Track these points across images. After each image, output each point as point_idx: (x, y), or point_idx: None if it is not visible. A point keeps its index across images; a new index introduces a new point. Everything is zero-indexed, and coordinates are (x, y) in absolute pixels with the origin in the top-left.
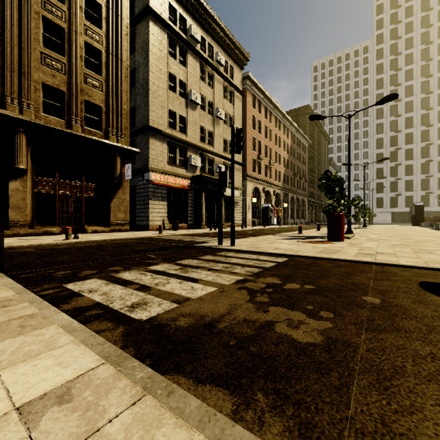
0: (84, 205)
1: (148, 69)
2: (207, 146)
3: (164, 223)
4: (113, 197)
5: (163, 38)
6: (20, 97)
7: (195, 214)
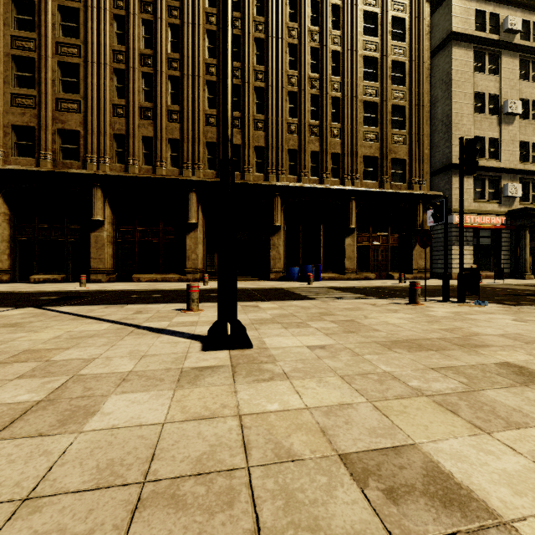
0: (389, 254)
1: (449, 101)
2: (531, 166)
3: None
4: (414, 245)
5: (468, 57)
6: (351, 173)
7: (512, 259)
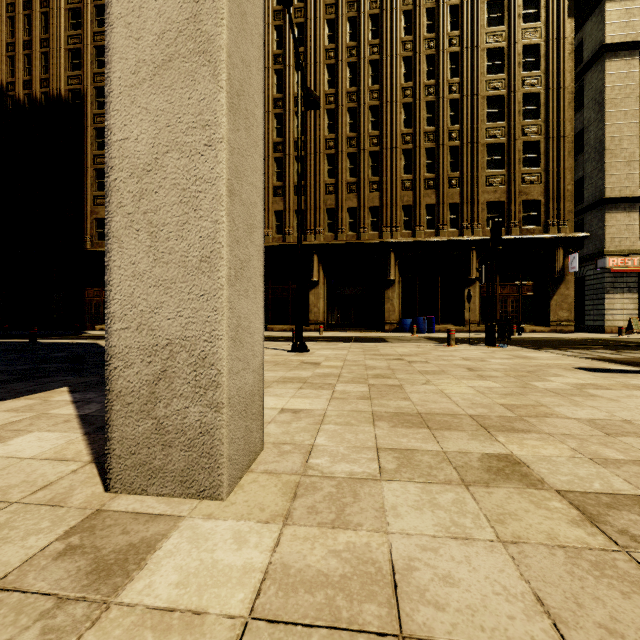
0: (521, 305)
1: (602, 124)
2: None
3: (631, 323)
4: (553, 294)
5: (631, 66)
6: (472, 222)
7: None
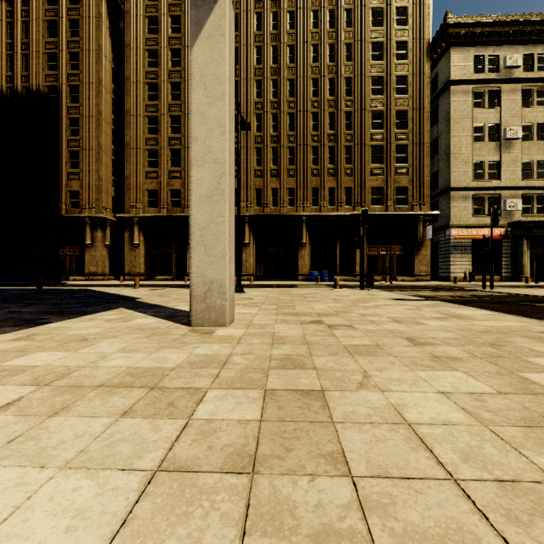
0: (395, 261)
1: (449, 135)
2: (535, 182)
3: (466, 274)
4: (416, 254)
5: (467, 96)
6: (361, 201)
7: (512, 265)
